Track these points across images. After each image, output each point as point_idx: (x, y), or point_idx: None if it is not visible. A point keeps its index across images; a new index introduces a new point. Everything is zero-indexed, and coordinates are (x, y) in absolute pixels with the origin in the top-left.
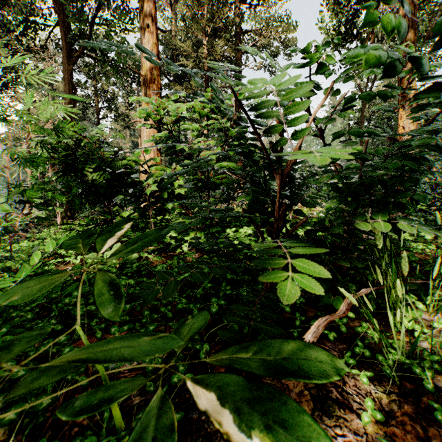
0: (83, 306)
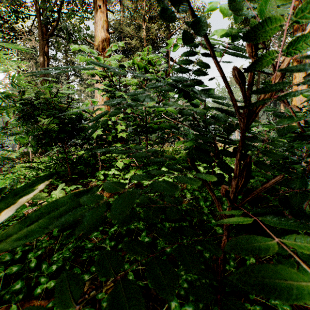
0: (2, 268)
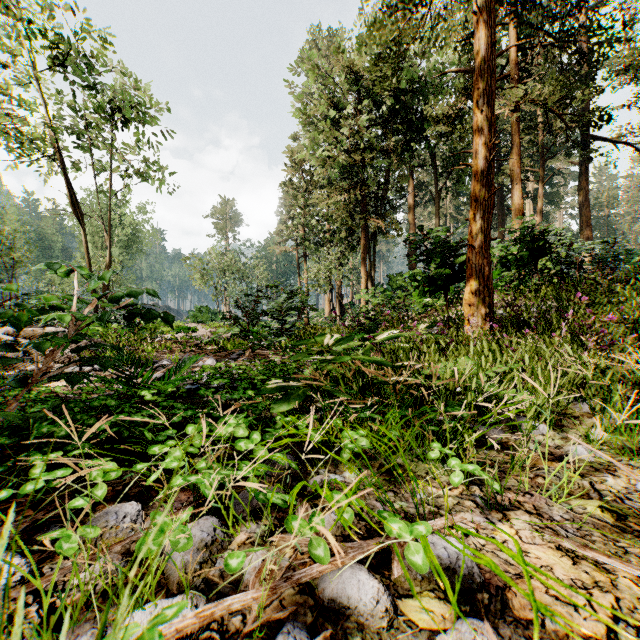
0: None
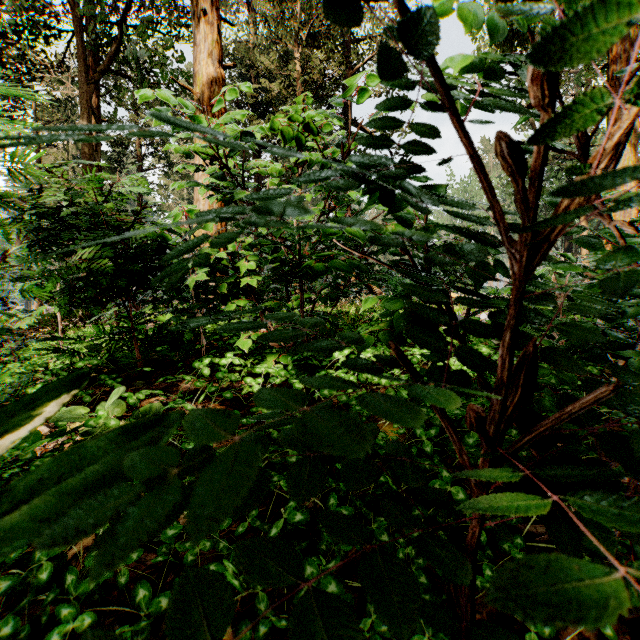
0: None
